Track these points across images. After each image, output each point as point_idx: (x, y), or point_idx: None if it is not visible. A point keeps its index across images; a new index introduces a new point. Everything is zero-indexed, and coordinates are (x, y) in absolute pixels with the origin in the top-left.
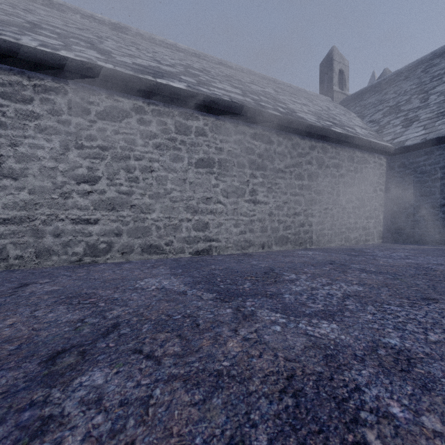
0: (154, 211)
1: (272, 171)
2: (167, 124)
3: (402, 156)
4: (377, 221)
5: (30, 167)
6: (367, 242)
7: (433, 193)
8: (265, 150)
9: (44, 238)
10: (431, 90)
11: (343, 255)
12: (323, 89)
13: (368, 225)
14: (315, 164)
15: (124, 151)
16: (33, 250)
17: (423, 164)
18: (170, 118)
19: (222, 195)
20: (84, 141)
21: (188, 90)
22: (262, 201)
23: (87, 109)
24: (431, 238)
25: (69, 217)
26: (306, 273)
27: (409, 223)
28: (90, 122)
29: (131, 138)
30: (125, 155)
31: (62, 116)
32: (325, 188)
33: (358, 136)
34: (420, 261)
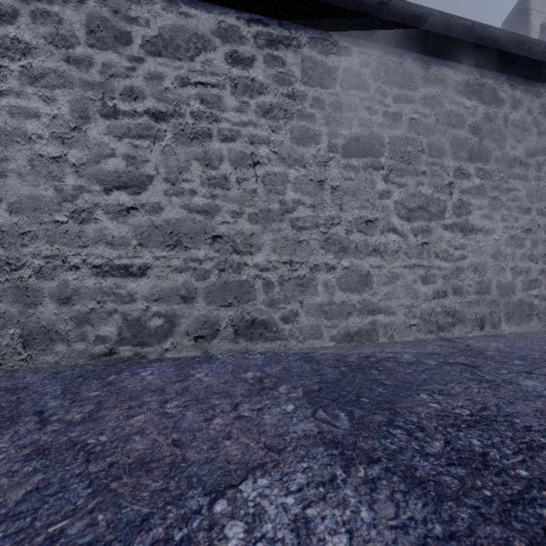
0: (258, 249)
1: (501, 163)
2: (287, 63)
3: None
4: None
5: (12, 156)
6: None
7: None
8: (485, 118)
9: (40, 306)
10: None
11: None
12: None
13: None
14: None
15: (198, 121)
16: (18, 331)
17: None
18: (292, 51)
19: (398, 215)
20: (119, 101)
21: None
22: (479, 227)
23: (124, 33)
24: None
25: (88, 263)
26: None
27: None
28: (130, 60)
29: (212, 93)
30: (201, 130)
31: (74, 48)
32: None
33: None
34: None
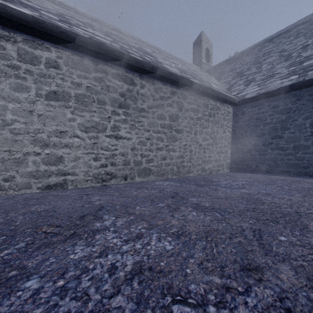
0: None
1: (135, 110)
2: (7, 49)
3: (243, 106)
4: (226, 155)
5: None
6: (218, 171)
7: (264, 134)
8: (127, 90)
9: None
10: (263, 61)
11: (192, 185)
12: (195, 61)
13: (219, 158)
14: (176, 107)
15: None
16: None
17: (258, 112)
18: (11, 43)
19: (80, 129)
20: None
21: (30, 15)
22: (125, 136)
23: None
24: (263, 168)
25: None
26: (131, 214)
27: (248, 157)
28: None
29: None
30: None
31: None
32: (185, 128)
33: (211, 88)
34: (252, 190)
